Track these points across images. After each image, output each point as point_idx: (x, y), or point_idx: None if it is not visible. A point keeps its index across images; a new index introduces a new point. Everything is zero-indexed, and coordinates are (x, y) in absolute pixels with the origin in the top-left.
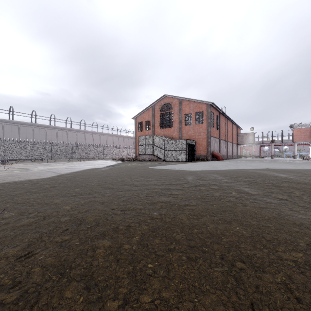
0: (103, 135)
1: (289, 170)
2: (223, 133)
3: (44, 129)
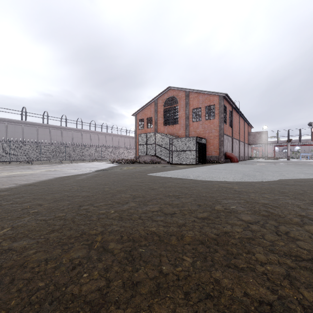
0: (101, 135)
1: None
2: (236, 131)
3: (36, 127)
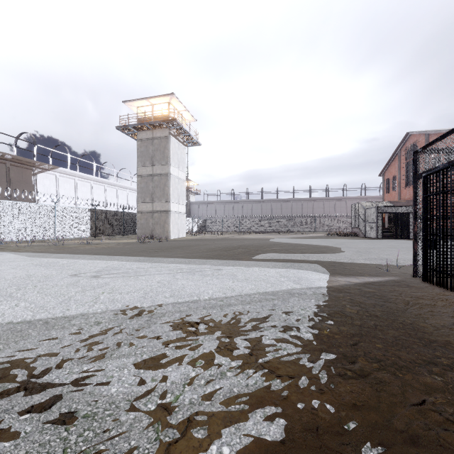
0: (375, 200)
1: (275, 242)
2: None
3: (301, 202)
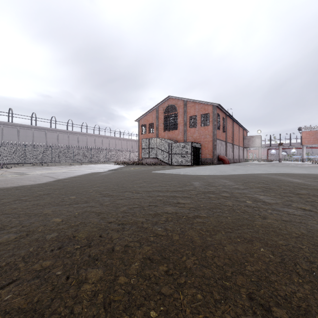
0: (105, 138)
1: (304, 175)
2: (230, 136)
3: (45, 131)
